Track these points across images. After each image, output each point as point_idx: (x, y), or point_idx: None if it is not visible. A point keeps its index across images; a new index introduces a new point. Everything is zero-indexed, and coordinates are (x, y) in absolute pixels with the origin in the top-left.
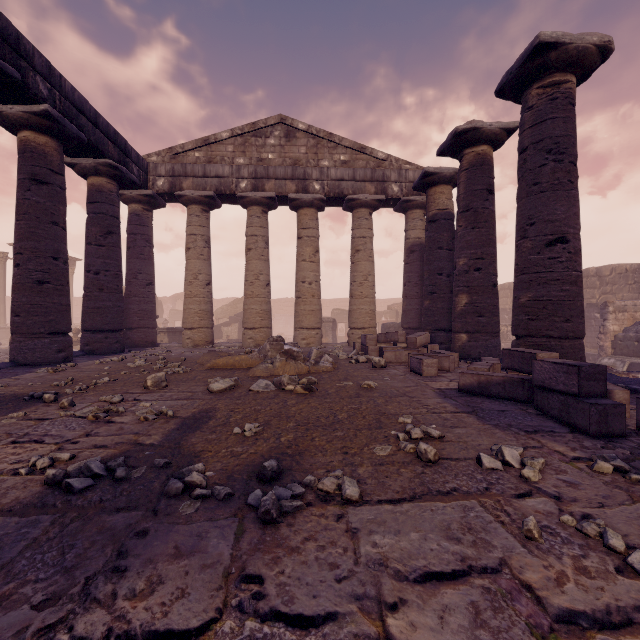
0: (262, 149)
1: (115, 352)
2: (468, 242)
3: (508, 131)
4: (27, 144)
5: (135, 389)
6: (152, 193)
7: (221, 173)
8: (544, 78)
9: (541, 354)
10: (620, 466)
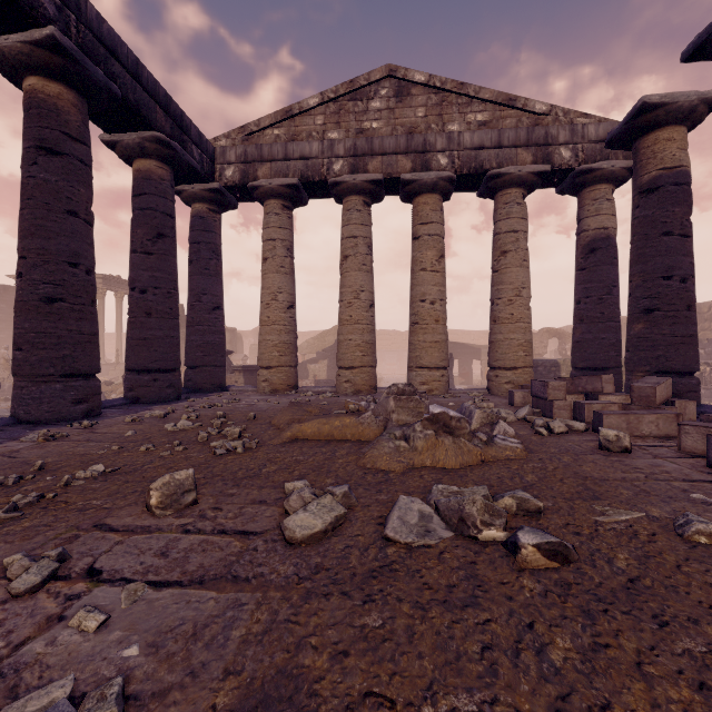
0: (363, 116)
1: (167, 400)
2: None
3: None
4: (33, 96)
5: (126, 510)
6: (219, 186)
7: (308, 153)
8: None
9: None
10: None
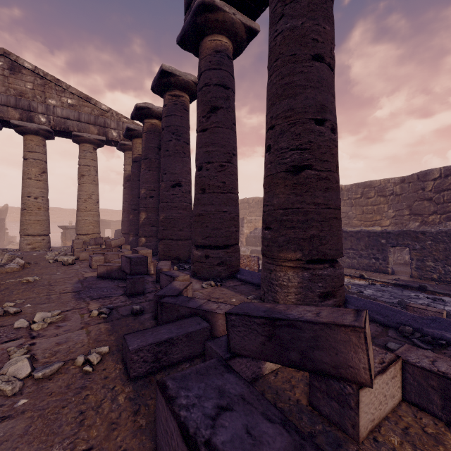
0: None
1: None
2: (146, 179)
3: None
4: None
5: None
6: None
7: None
8: (171, 90)
9: (141, 251)
10: (102, 311)
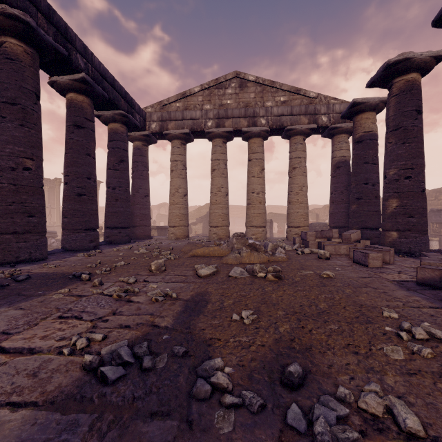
0: (222, 97)
1: (125, 242)
2: (398, 155)
3: (437, 58)
4: (71, 102)
5: (143, 272)
6: (148, 133)
7: (194, 116)
8: None
9: None
10: None
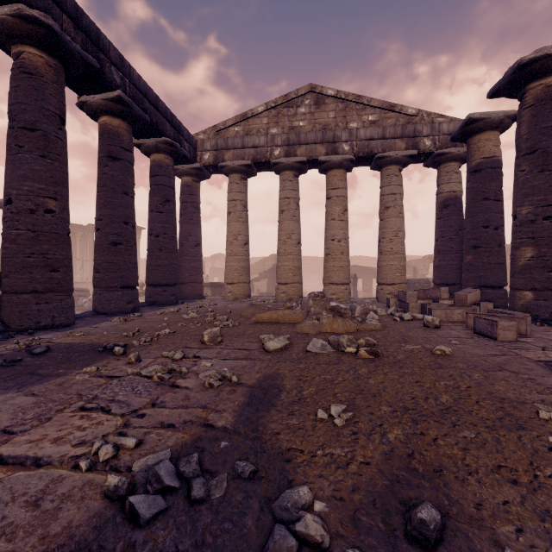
0: (293, 118)
1: (171, 303)
2: (534, 187)
3: None
4: (105, 127)
5: (193, 343)
6: (200, 166)
7: (257, 143)
8: None
9: None
10: None
